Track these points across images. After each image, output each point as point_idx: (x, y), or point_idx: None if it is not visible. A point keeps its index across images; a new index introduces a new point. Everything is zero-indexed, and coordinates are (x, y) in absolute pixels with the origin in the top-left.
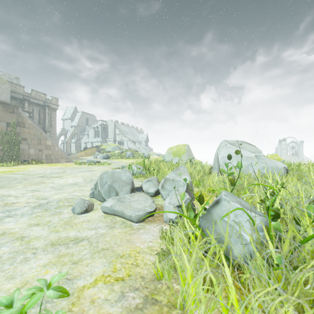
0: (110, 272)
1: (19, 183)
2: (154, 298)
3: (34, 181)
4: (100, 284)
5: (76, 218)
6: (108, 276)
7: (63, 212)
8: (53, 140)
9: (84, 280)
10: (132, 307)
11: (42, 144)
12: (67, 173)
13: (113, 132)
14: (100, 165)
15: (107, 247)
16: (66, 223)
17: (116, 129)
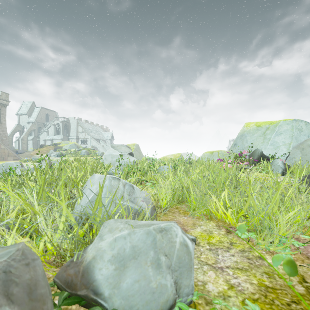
0: None
1: None
2: None
3: None
4: None
5: None
6: None
7: None
8: (2, 137)
9: None
10: None
11: None
12: None
13: (76, 129)
14: None
15: None
16: None
17: (78, 126)
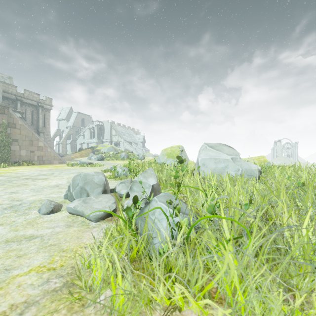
0: (46, 263)
1: (1, 185)
2: (73, 283)
3: (17, 183)
4: (33, 273)
5: (40, 218)
6: (43, 267)
7: (31, 213)
8: (47, 141)
9: (20, 270)
10: (50, 289)
11: (34, 145)
12: (54, 175)
13: (109, 133)
14: (92, 166)
15: (56, 243)
16: (29, 223)
17: (112, 130)
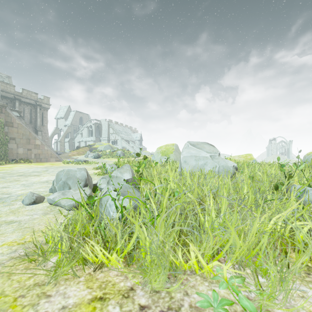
0: (18, 240)
1: None
2: (34, 252)
3: (10, 179)
4: (5, 246)
5: (23, 208)
6: (14, 242)
7: (16, 204)
8: (44, 139)
9: None
10: (15, 256)
11: (31, 143)
12: (48, 172)
13: (107, 131)
14: (87, 164)
15: (30, 226)
16: (12, 211)
17: (109, 128)
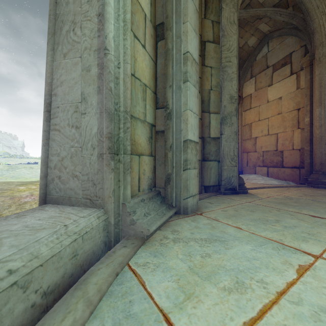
0: None
1: None
2: None
3: None
4: None
5: None
6: None
7: None
8: None
9: None
10: None
11: None
12: None
13: None
14: None
15: None
16: None
17: None
